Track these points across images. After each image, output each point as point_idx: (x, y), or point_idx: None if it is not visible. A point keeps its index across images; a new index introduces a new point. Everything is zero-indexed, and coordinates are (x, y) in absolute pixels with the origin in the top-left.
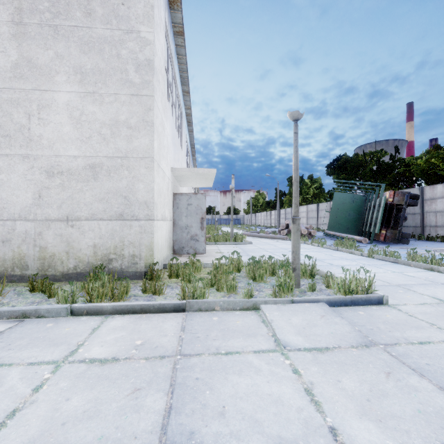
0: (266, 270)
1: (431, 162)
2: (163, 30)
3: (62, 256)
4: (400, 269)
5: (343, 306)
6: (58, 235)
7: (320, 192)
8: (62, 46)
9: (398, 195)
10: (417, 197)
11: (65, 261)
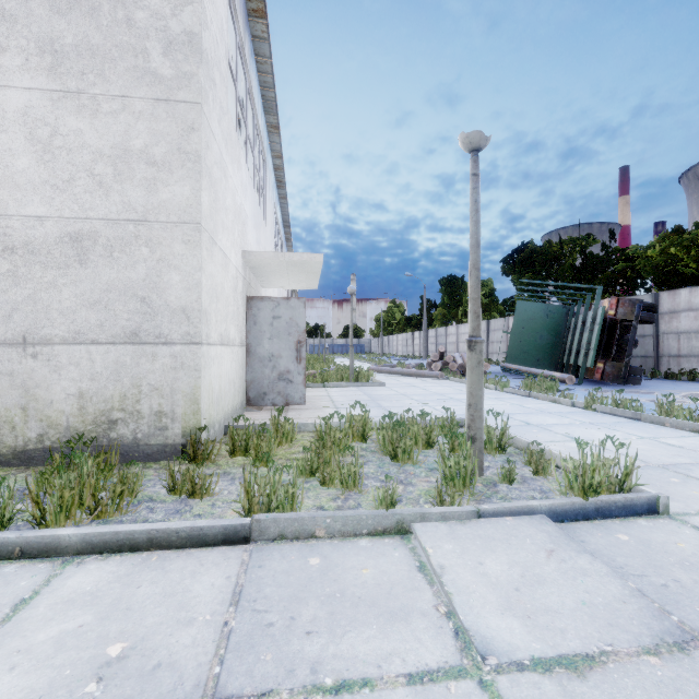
0: (415, 439)
1: (669, 254)
2: None
3: (12, 415)
4: (650, 432)
5: (581, 521)
6: (5, 374)
7: (491, 302)
8: None
9: (624, 304)
10: (654, 308)
11: (20, 425)
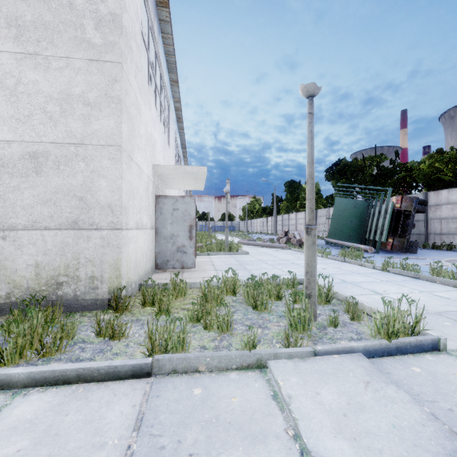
0: (269, 294)
1: (434, 167)
2: None
3: None
4: (426, 287)
5: (386, 357)
6: None
7: (318, 198)
8: None
9: (406, 200)
10: (426, 203)
11: None
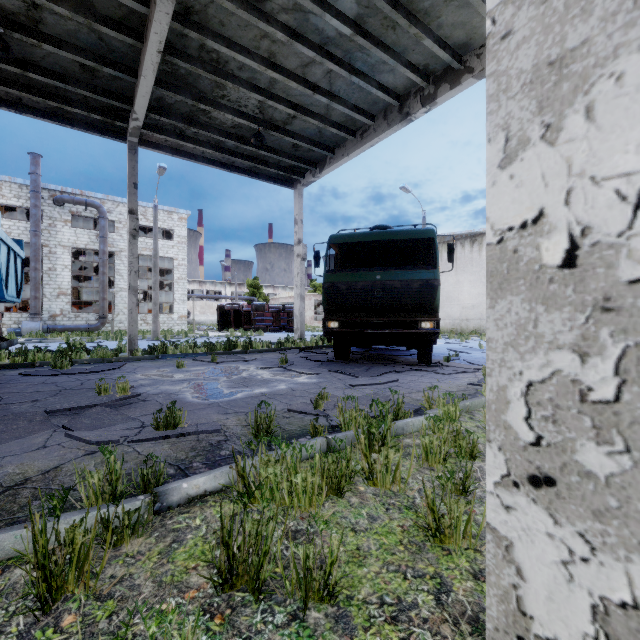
0: None
1: None
2: None
3: (465, 329)
4: None
5: None
6: (465, 324)
7: None
8: (465, 275)
9: None
10: None
11: (466, 330)
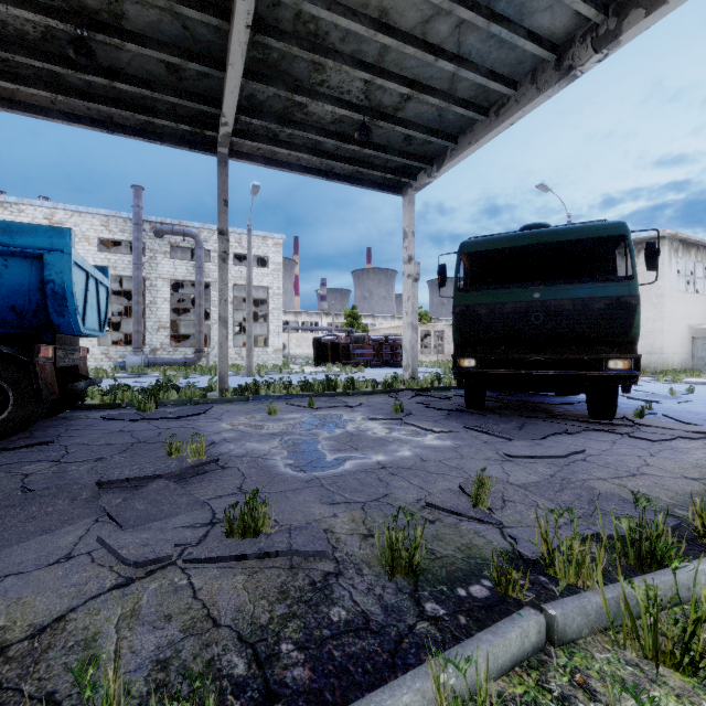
0: None
1: None
2: (674, 267)
3: None
4: None
5: None
6: None
7: None
8: None
9: None
10: None
11: None
